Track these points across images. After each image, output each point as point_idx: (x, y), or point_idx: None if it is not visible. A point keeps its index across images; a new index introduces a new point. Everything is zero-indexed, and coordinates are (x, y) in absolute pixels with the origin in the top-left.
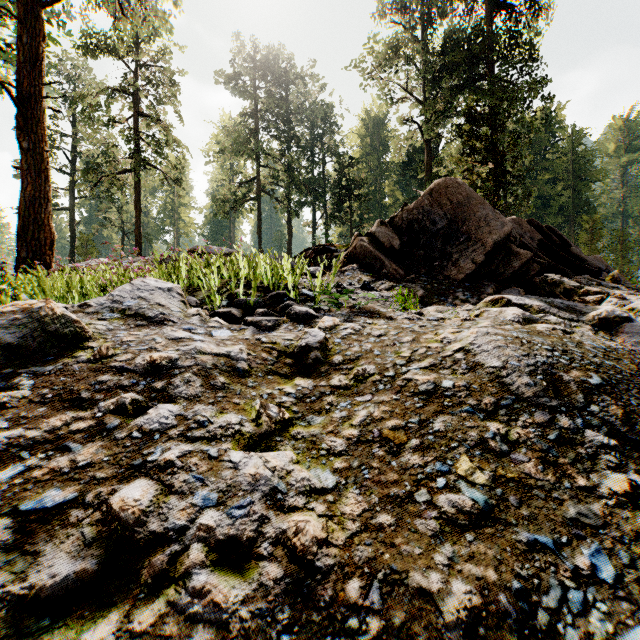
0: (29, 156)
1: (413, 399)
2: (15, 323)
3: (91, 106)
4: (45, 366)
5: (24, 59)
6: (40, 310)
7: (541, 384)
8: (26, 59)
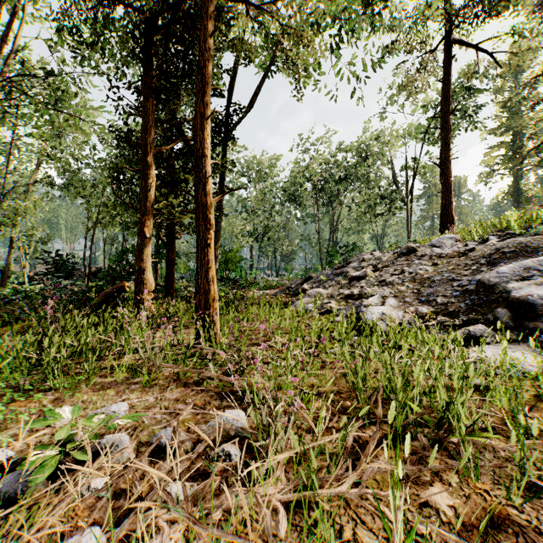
0: (443, 186)
1: (464, 259)
2: (405, 249)
3: (516, 103)
4: (407, 256)
5: (442, 144)
6: (409, 246)
7: (495, 253)
8: (443, 144)
